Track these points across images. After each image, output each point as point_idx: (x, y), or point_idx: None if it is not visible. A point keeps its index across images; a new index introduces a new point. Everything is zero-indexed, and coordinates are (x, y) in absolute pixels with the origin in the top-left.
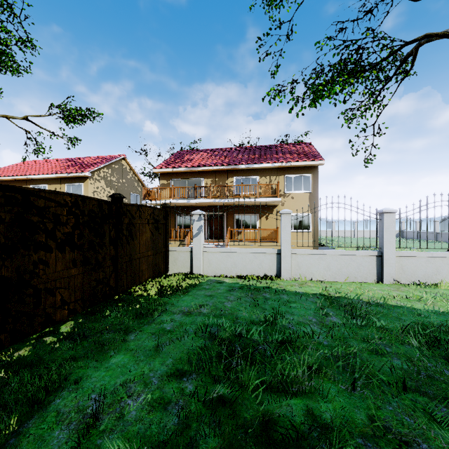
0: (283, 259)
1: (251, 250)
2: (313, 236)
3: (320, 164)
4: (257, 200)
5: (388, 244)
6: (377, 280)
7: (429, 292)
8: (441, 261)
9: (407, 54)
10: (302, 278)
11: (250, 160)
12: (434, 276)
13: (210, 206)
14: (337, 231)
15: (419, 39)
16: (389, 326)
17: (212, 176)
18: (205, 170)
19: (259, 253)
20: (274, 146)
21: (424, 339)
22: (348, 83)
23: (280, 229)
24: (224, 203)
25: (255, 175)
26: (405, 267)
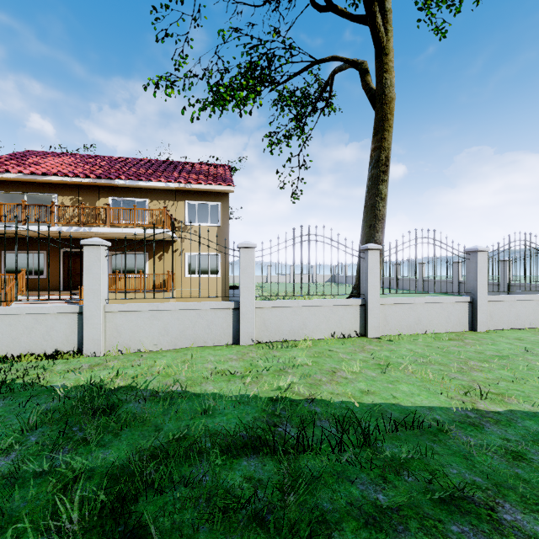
0: (87, 322)
1: (29, 309)
2: (223, 282)
3: (229, 190)
4: (133, 232)
5: (246, 291)
6: (234, 342)
7: (278, 356)
8: (308, 311)
9: (326, 81)
10: (124, 350)
11: (136, 175)
12: (301, 330)
13: (68, 239)
14: (272, 277)
15: (328, 60)
16: (99, 463)
17: (72, 192)
18: (58, 181)
19: (46, 314)
20: (182, 163)
21: (111, 501)
22: (260, 94)
23: (84, 272)
24: (85, 235)
25: (142, 196)
26: (268, 322)
